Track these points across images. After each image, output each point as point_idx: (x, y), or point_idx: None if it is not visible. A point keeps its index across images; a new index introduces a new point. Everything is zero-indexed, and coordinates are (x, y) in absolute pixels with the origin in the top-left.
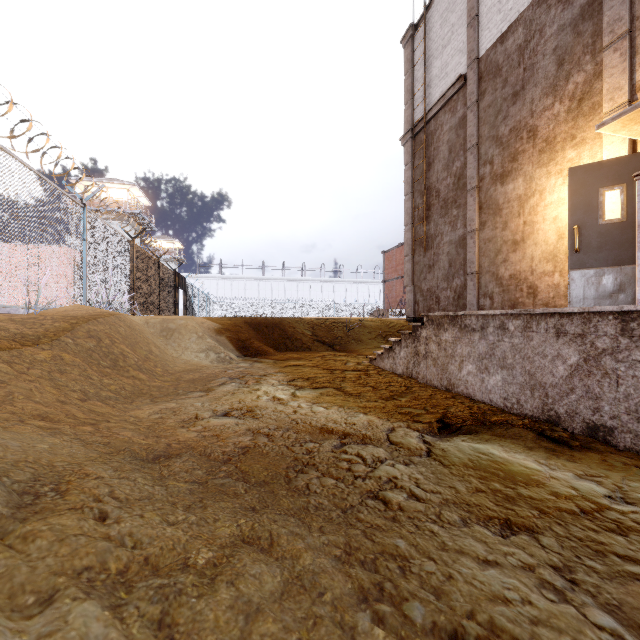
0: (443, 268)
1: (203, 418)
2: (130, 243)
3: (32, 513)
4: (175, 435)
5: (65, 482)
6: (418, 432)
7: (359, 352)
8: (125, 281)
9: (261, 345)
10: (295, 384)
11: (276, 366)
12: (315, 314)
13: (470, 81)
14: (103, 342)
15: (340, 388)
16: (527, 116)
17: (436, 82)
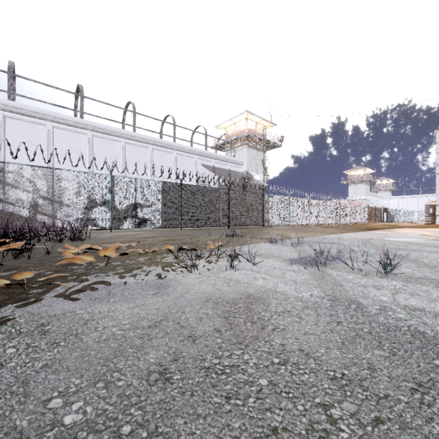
0: None
1: None
2: (367, 207)
3: None
4: None
5: None
6: None
7: None
8: (366, 215)
9: None
10: None
11: None
12: None
13: None
14: None
15: None
16: None
17: None
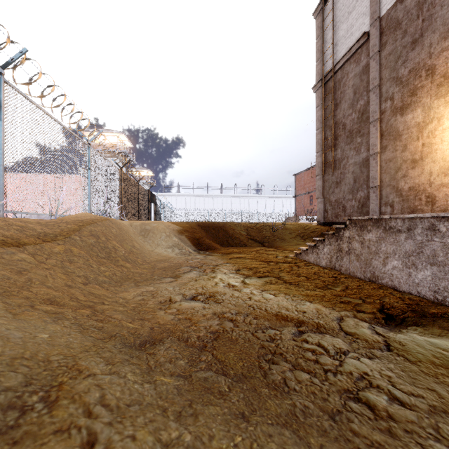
0: (348, 184)
1: (175, 301)
2: (119, 171)
3: (10, 444)
4: (155, 318)
5: (56, 386)
6: (366, 322)
7: (283, 248)
8: (116, 197)
9: (210, 242)
10: (242, 273)
11: (223, 258)
12: (244, 220)
13: (373, 36)
14: (100, 239)
15: (279, 277)
16: (425, 58)
17: (342, 41)
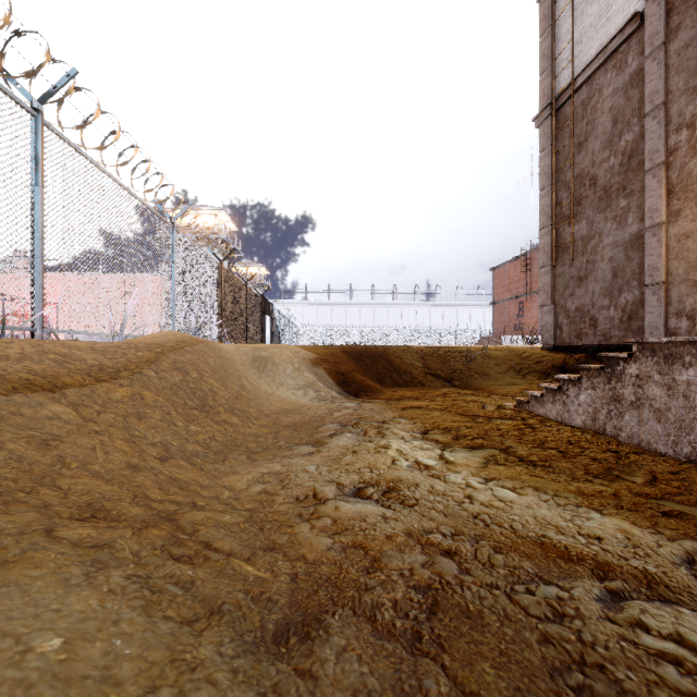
0: (602, 279)
1: (326, 500)
2: (218, 266)
3: None
4: (296, 545)
5: None
6: None
7: (488, 390)
8: (213, 307)
9: (365, 379)
10: (434, 439)
11: (391, 408)
12: (408, 342)
13: (651, 18)
14: (190, 376)
15: (506, 450)
16: None
17: (590, 34)
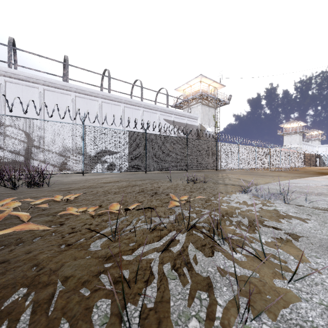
0: None
1: None
2: (303, 153)
3: None
4: None
5: None
6: None
7: None
8: (302, 161)
9: None
10: None
11: None
12: None
13: None
14: None
15: None
16: None
17: None
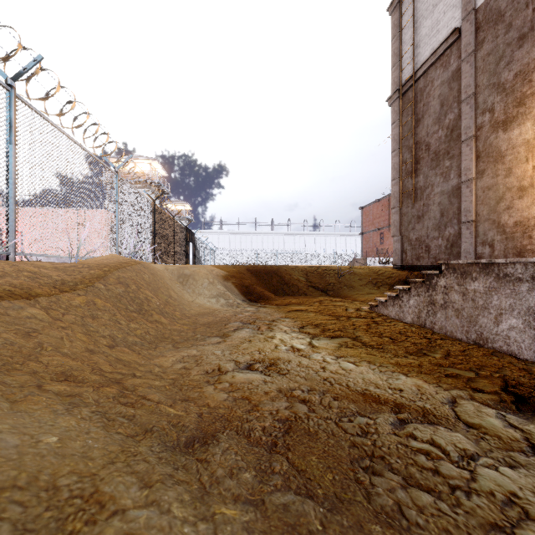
0: (434, 218)
1: (227, 371)
2: (152, 204)
3: None
4: (203, 398)
5: None
6: (490, 408)
7: (353, 298)
8: (148, 235)
9: (263, 290)
10: (307, 332)
11: (280, 311)
12: (299, 262)
13: (466, 33)
14: (130, 288)
15: (356, 338)
16: None
17: (426, 41)
